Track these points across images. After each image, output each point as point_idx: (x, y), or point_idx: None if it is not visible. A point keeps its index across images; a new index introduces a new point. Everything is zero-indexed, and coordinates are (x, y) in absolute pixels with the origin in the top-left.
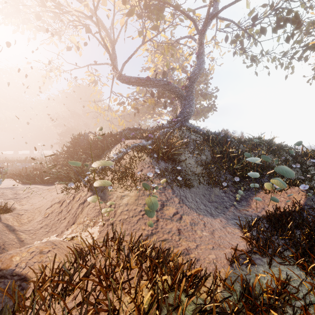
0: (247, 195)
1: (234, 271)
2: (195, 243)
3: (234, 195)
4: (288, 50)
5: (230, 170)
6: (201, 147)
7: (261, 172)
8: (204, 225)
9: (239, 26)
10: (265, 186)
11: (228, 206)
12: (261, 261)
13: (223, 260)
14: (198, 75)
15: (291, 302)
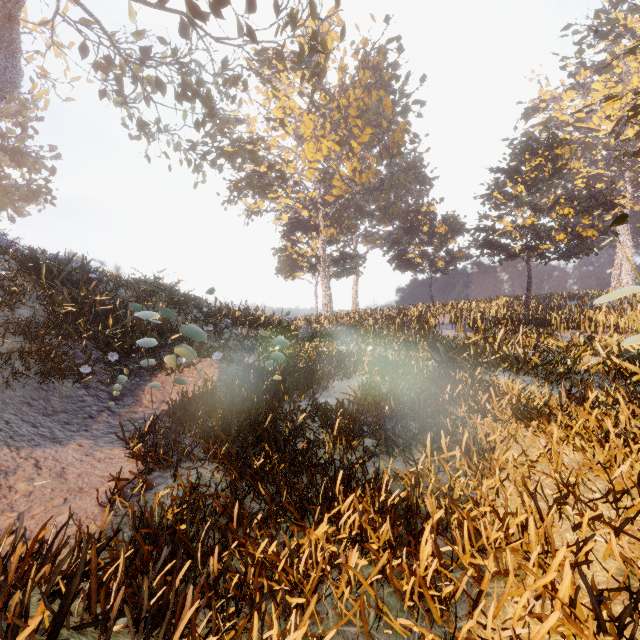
0: (134, 385)
1: (117, 517)
2: (14, 512)
3: (108, 390)
4: (198, 143)
5: (99, 340)
6: (13, 288)
7: (159, 339)
8: (38, 466)
9: (116, 46)
10: (167, 361)
11: (96, 413)
12: (162, 478)
13: (93, 511)
14: (0, 93)
15: (202, 500)
